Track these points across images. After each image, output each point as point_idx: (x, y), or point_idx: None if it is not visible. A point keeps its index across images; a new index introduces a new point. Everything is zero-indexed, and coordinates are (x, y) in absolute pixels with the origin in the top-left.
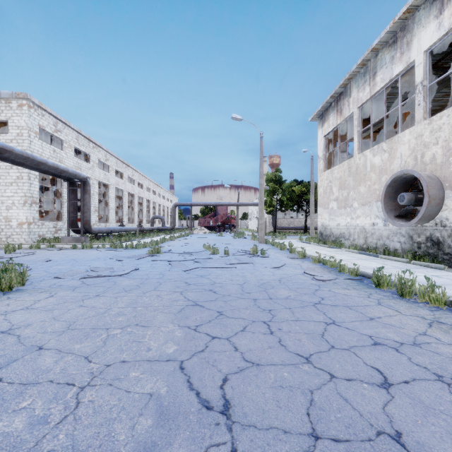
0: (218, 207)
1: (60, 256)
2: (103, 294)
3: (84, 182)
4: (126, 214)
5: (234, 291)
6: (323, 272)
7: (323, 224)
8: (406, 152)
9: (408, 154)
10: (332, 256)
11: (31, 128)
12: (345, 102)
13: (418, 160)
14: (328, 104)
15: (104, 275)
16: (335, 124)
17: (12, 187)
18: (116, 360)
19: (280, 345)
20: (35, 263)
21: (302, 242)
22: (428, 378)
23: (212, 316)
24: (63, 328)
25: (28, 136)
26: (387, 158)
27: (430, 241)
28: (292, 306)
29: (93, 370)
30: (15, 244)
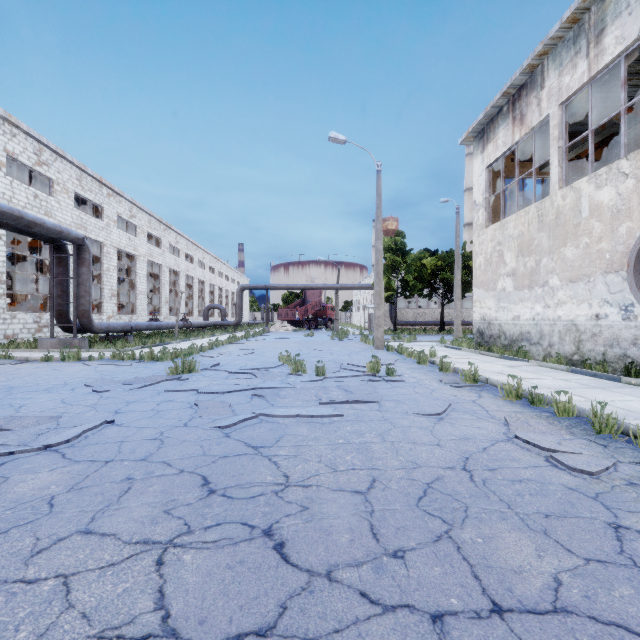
0: (308, 292)
1: None
2: None
3: (79, 246)
4: (166, 302)
5: (348, 540)
6: (555, 431)
7: (484, 316)
8: None
9: None
10: (525, 378)
11: None
12: (532, 100)
13: None
14: (496, 111)
15: (12, 443)
16: (510, 143)
17: None
18: None
19: None
20: None
21: (446, 347)
22: None
23: None
24: None
25: None
26: (632, 188)
27: None
28: None
29: None
30: None
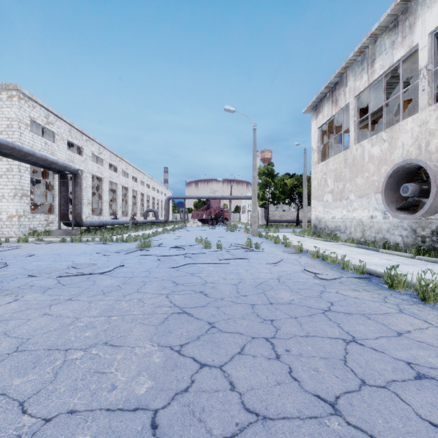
0: (211, 201)
1: (45, 250)
2: (76, 298)
3: (75, 174)
4: (120, 207)
5: (228, 293)
6: (325, 269)
7: (317, 217)
8: (408, 141)
9: (411, 143)
10: (329, 250)
11: (21, 119)
12: (341, 92)
13: (422, 149)
14: (323, 95)
15: (85, 272)
16: (330, 115)
17: (2, 179)
18: (61, 409)
19: (292, 380)
20: (16, 258)
21: (296, 235)
22: None
23: (202, 330)
24: (9, 350)
25: (18, 128)
26: (387, 148)
27: (436, 235)
28: (297, 315)
29: (22, 430)
30: (4, 237)
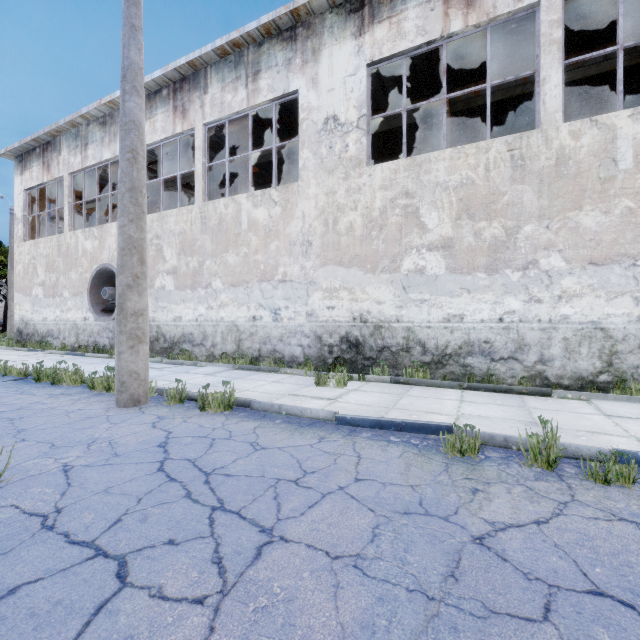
0: None
1: None
2: None
3: None
4: None
5: None
6: None
7: (23, 318)
8: (114, 245)
9: (115, 247)
10: (19, 360)
11: None
12: (55, 158)
13: None
14: (31, 147)
15: None
16: (42, 180)
17: None
18: None
19: None
20: None
21: None
22: (1, 421)
23: None
24: None
25: None
26: (98, 246)
27: None
28: None
29: None
30: None
